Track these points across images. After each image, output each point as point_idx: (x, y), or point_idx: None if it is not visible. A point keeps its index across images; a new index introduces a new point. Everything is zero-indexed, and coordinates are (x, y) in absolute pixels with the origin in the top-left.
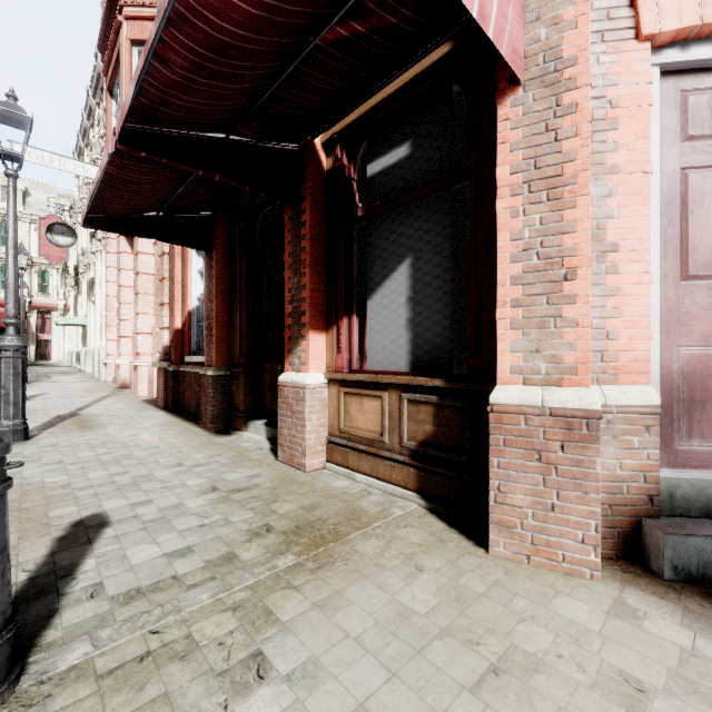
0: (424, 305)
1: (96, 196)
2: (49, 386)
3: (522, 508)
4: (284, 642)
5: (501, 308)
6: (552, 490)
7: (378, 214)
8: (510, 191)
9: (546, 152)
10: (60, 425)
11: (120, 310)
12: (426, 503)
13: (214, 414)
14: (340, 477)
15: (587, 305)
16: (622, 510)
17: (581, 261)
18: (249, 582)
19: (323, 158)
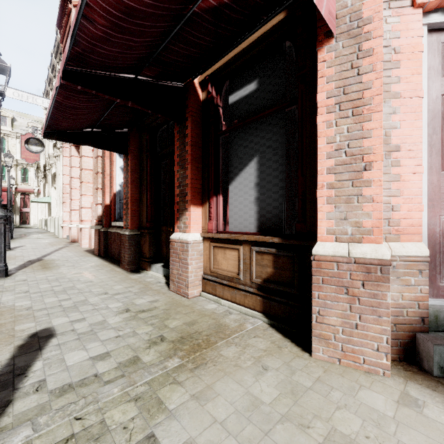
0: (266, 188)
1: (50, 117)
2: (26, 241)
3: (335, 326)
4: (170, 426)
5: (320, 190)
6: (356, 314)
7: (236, 128)
8: (326, 110)
9: (351, 83)
10: (30, 266)
11: (71, 193)
12: (268, 320)
13: (129, 259)
14: (211, 302)
15: (380, 187)
16: (403, 327)
17: (376, 157)
18: (147, 379)
19: (199, 92)
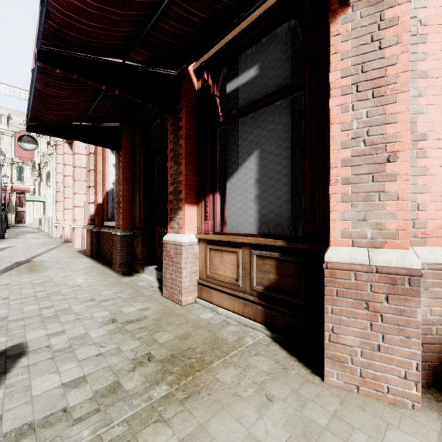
0: (268, 185)
1: (32, 108)
2: (18, 241)
3: (352, 347)
4: None
5: (333, 185)
6: (378, 333)
7: (234, 119)
8: (340, 92)
9: (372, 59)
10: (16, 269)
11: (64, 191)
12: (271, 333)
13: (121, 261)
14: (207, 310)
15: (407, 182)
16: (432, 347)
17: (402, 146)
18: (127, 415)
19: (194, 81)
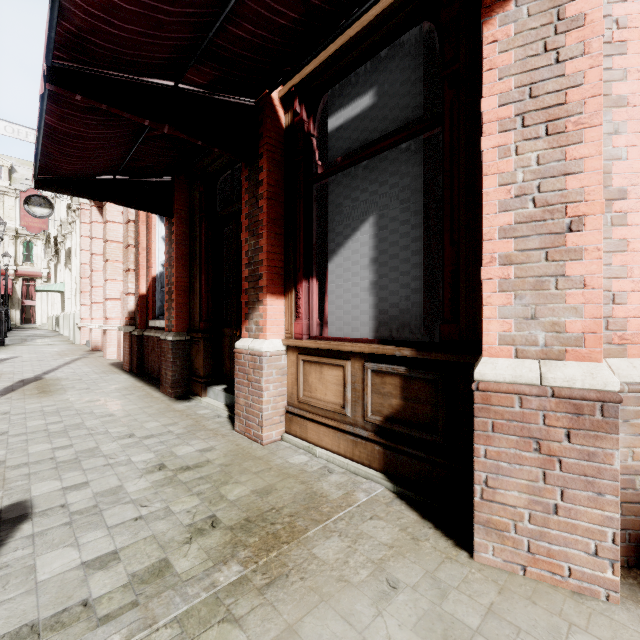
0: (390, 266)
1: (43, 153)
2: (24, 349)
3: (515, 508)
4: None
5: (487, 266)
6: (554, 487)
7: (339, 170)
8: (498, 127)
9: (545, 77)
10: (20, 390)
11: (92, 277)
12: (393, 486)
13: (173, 379)
14: (299, 451)
15: (599, 261)
16: (634, 508)
17: (590, 208)
18: (179, 611)
19: (281, 114)
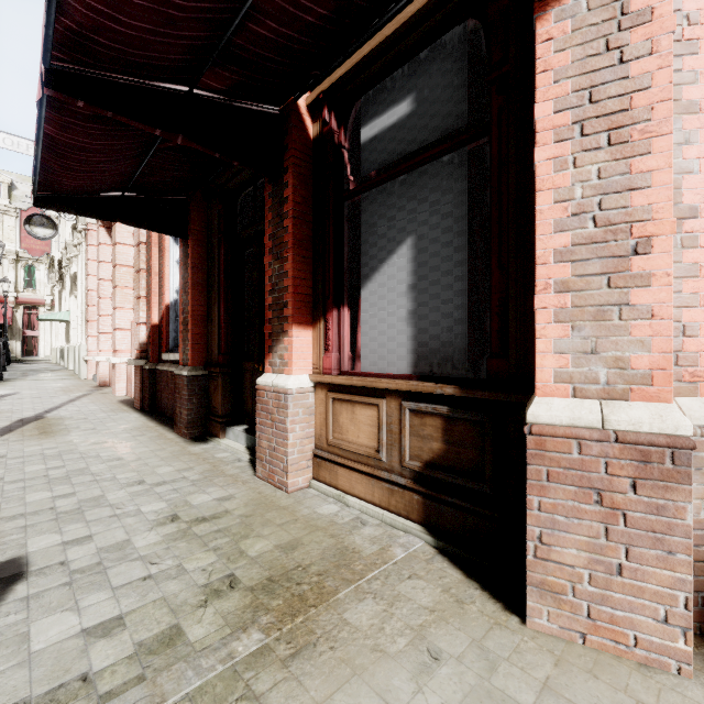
0: (430, 293)
1: (42, 167)
2: (24, 385)
3: (574, 568)
4: None
5: (541, 294)
6: (618, 545)
7: (374, 185)
8: (554, 136)
9: (607, 80)
10: (19, 431)
11: (100, 305)
12: (434, 540)
13: (189, 418)
14: (328, 500)
15: (668, 288)
16: None
17: (659, 227)
18: (191, 687)
19: (308, 123)
